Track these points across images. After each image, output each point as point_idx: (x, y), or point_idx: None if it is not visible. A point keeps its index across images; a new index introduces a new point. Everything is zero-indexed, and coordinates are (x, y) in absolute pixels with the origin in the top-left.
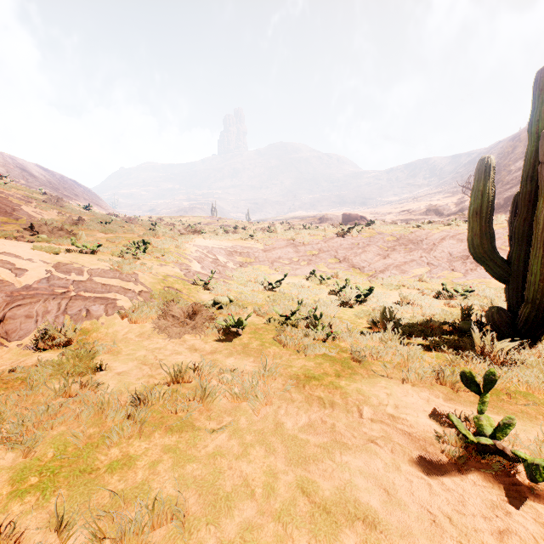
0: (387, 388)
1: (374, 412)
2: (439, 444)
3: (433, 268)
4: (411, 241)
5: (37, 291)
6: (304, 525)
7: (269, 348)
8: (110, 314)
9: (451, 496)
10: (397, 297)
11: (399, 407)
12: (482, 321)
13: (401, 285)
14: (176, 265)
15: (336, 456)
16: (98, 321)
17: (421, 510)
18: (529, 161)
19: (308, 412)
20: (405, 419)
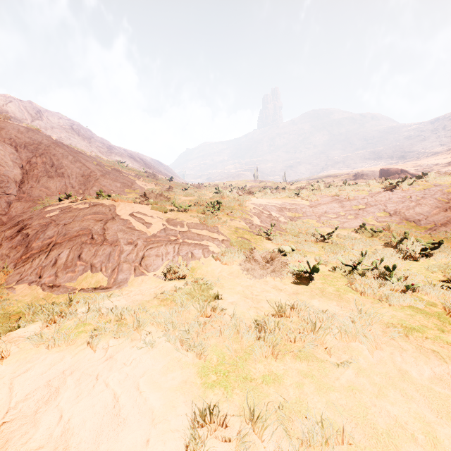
0: None
1: None
2: None
3: None
4: None
5: (160, 238)
6: None
7: (346, 294)
8: (206, 256)
9: None
10: None
11: None
12: None
13: None
14: (241, 220)
15: None
16: (199, 261)
17: None
18: None
19: (428, 364)
20: None
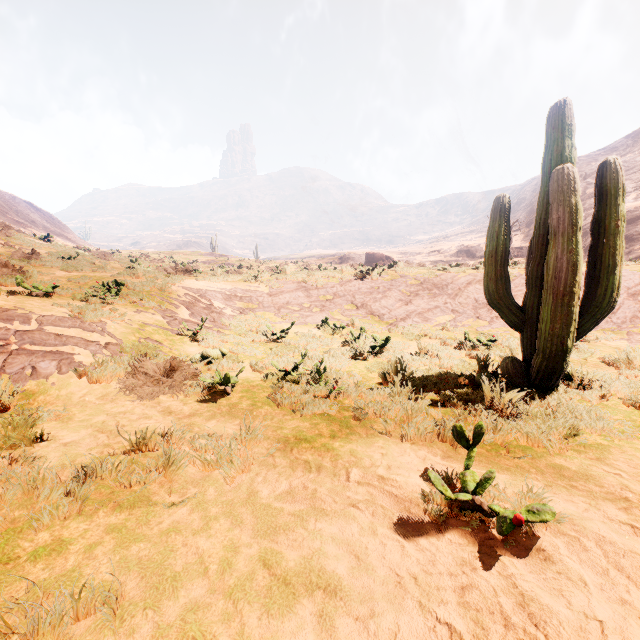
0: (383, 448)
1: (364, 474)
2: (424, 505)
3: (457, 315)
4: (436, 286)
5: None
6: (258, 600)
7: (261, 408)
8: (64, 371)
9: (423, 557)
10: (417, 348)
11: (392, 468)
12: (498, 373)
13: (423, 334)
14: (158, 312)
15: (309, 524)
16: (47, 381)
17: (389, 573)
18: (543, 203)
19: (289, 478)
20: (395, 480)
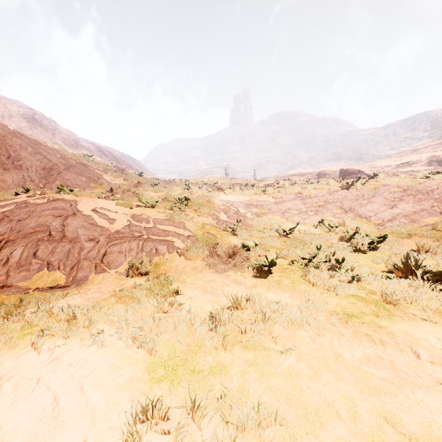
0: (435, 333)
1: (429, 355)
2: None
3: None
4: (420, 192)
5: (124, 235)
6: None
7: (300, 285)
8: (171, 252)
9: None
10: (410, 245)
11: None
12: None
13: (412, 233)
14: (209, 216)
15: (408, 393)
16: (164, 257)
17: None
18: None
19: (360, 347)
20: None
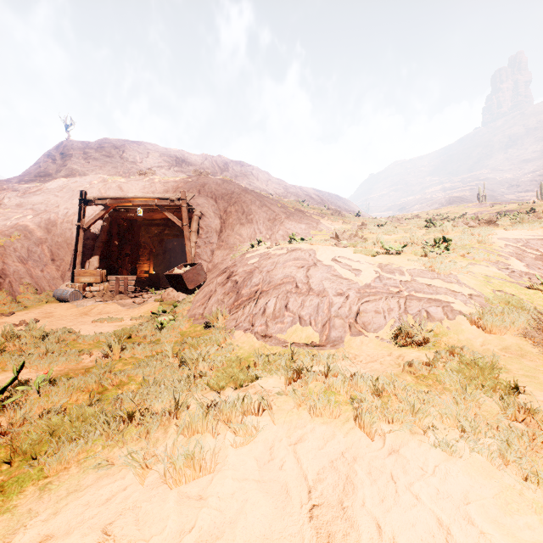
0: None
1: None
2: None
3: None
4: None
5: (376, 290)
6: None
7: None
8: (450, 318)
9: None
10: None
11: None
12: None
13: None
14: (489, 264)
15: None
16: (441, 325)
17: None
18: None
19: None
20: None
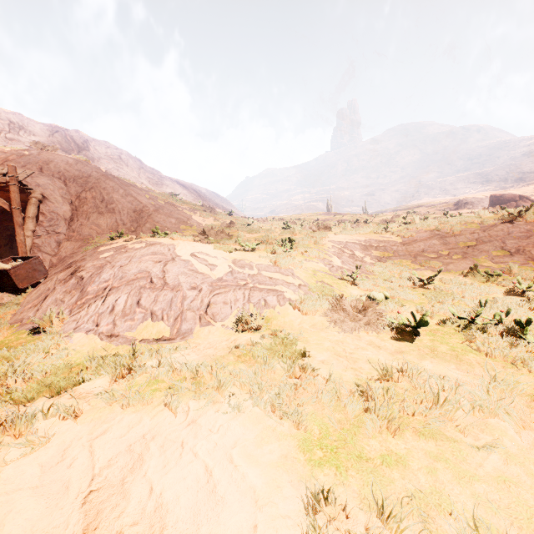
0: None
1: None
2: None
3: None
4: None
5: (227, 283)
6: None
7: (466, 355)
8: (282, 304)
9: None
10: None
11: None
12: None
13: None
14: (319, 260)
15: None
16: (274, 310)
17: None
18: None
19: None
20: None
